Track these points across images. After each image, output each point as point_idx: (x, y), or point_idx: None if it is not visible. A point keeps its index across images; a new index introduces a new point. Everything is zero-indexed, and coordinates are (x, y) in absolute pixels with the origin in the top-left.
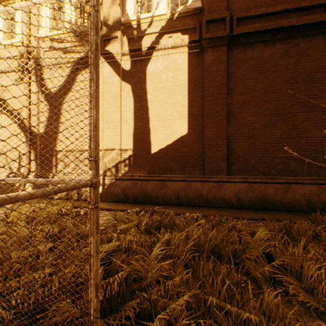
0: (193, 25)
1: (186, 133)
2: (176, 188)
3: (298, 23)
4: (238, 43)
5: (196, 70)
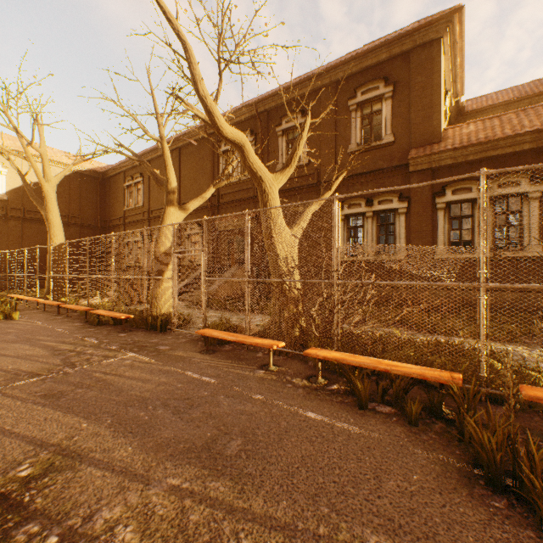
0: (3, 206)
1: None
2: None
3: None
4: (29, 221)
5: (5, 227)
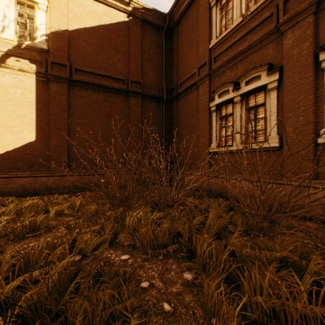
0: (40, 59)
1: (34, 140)
2: (24, 182)
3: (111, 85)
4: (76, 85)
5: (44, 94)
